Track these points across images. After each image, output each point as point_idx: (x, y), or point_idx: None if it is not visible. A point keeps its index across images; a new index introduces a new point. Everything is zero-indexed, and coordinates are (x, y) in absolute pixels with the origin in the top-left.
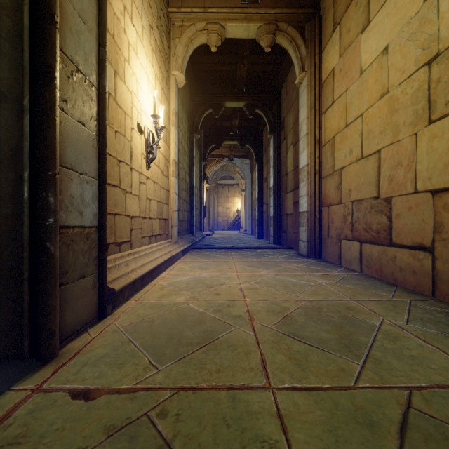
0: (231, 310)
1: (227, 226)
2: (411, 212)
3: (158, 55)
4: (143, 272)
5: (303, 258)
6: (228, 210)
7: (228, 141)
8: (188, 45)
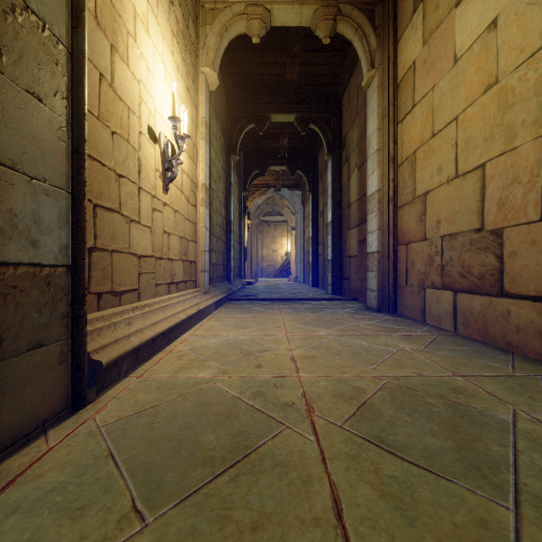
0: (279, 393)
1: (274, 272)
2: (535, 249)
3: (181, 41)
4: (153, 334)
5: (373, 313)
6: (275, 253)
7: (274, 166)
8: (222, 35)
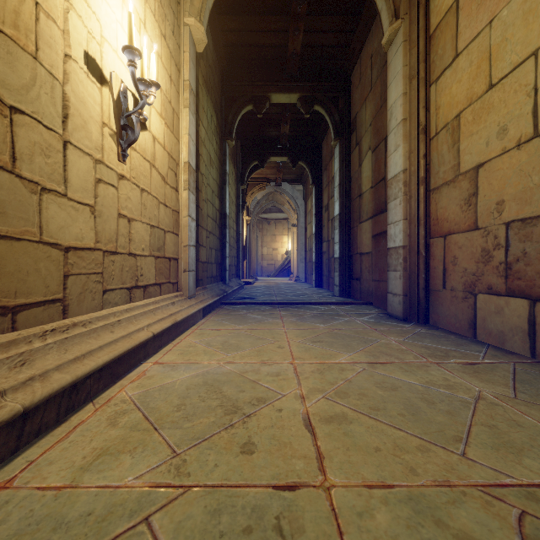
0: None
1: (274, 271)
2: None
3: None
4: (68, 379)
5: (398, 323)
6: (275, 251)
7: (275, 157)
8: None
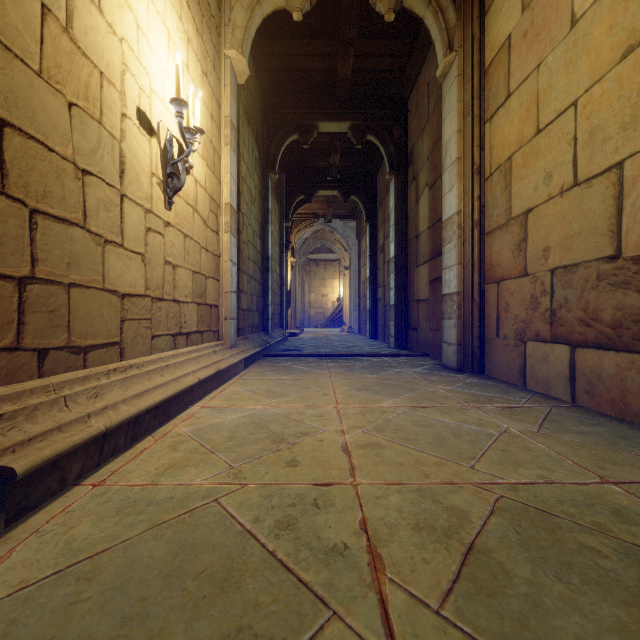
0: (322, 522)
1: (323, 321)
2: None
3: (194, 7)
4: (134, 411)
5: (452, 373)
6: (324, 298)
7: (324, 190)
8: (253, 8)
